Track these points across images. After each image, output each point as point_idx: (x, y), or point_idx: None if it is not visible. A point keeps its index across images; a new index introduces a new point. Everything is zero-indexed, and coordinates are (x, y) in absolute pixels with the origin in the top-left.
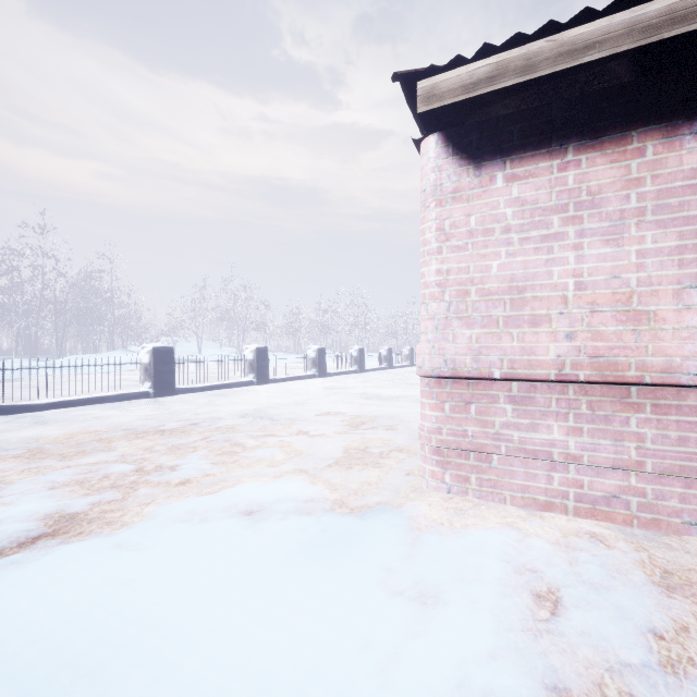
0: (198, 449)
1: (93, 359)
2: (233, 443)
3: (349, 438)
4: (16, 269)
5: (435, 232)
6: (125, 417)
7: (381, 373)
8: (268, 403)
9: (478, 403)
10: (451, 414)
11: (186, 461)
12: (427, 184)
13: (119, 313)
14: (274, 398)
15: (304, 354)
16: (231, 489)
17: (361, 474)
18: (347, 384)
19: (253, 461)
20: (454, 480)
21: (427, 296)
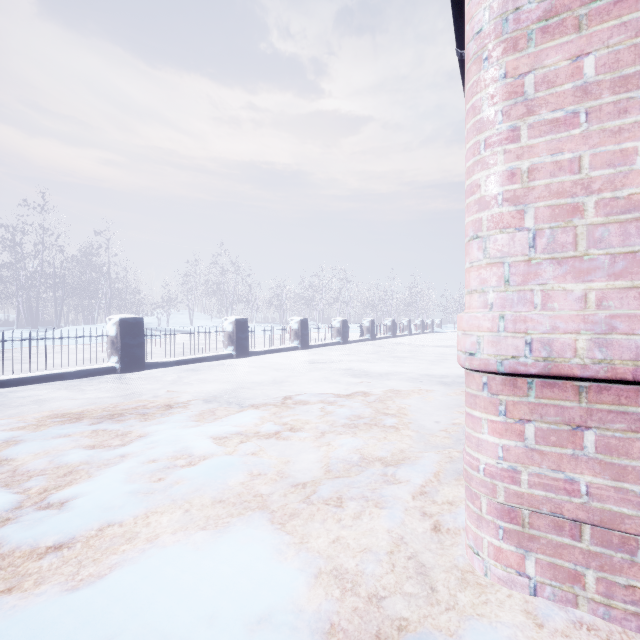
0: (127, 459)
1: (86, 330)
2: (178, 449)
3: (335, 439)
4: (18, 245)
5: (503, 101)
6: (71, 400)
7: (364, 344)
8: (242, 381)
9: (603, 429)
10: (539, 446)
11: (94, 488)
12: (485, 17)
13: (117, 287)
14: (251, 374)
15: (286, 326)
16: (126, 576)
17: (358, 525)
18: (331, 358)
19: (193, 489)
20: (546, 574)
21: (485, 224)
